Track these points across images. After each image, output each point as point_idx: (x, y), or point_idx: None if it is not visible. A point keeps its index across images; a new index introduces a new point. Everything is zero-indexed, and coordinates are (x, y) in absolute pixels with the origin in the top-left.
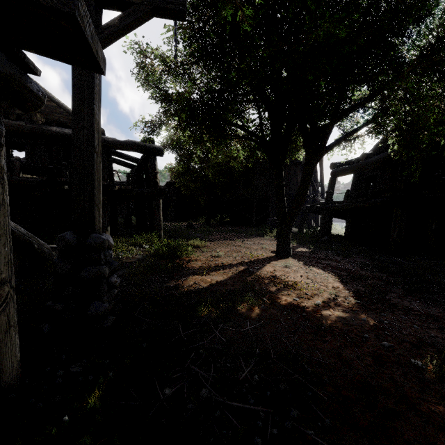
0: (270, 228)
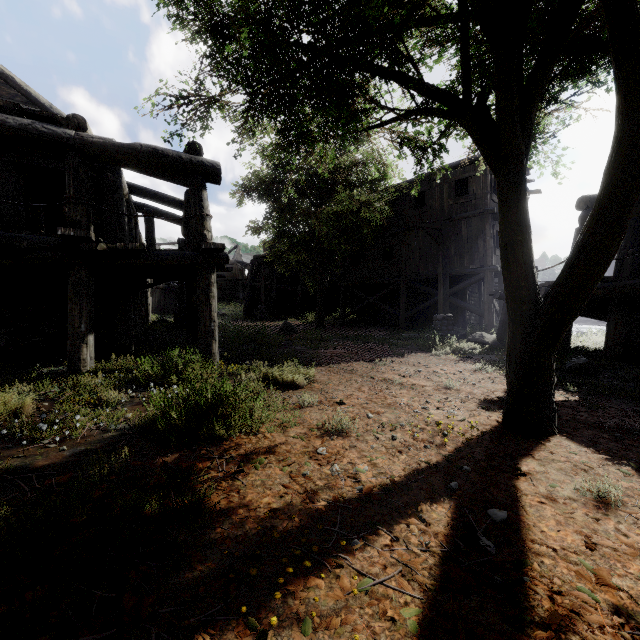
0: (440, 334)
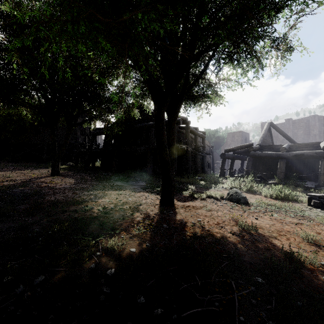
0: None
